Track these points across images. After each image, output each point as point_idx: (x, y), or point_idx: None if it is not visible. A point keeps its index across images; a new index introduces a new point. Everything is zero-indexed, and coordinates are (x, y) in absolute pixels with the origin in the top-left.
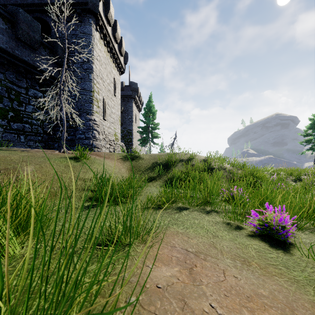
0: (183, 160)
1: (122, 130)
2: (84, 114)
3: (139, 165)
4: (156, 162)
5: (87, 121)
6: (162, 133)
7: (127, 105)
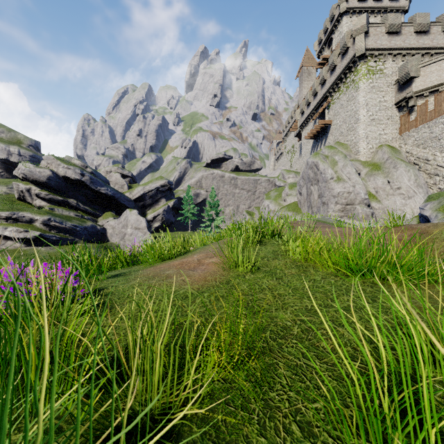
0: None
1: None
2: None
3: None
4: None
5: None
6: None
7: None
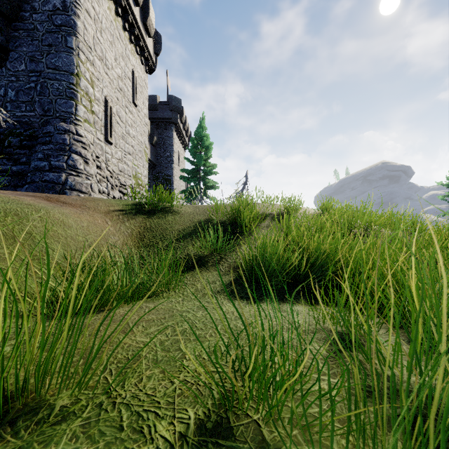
0: (273, 216)
1: (156, 176)
2: (57, 122)
3: (165, 226)
4: (209, 219)
5: (59, 134)
6: (221, 182)
7: (164, 135)
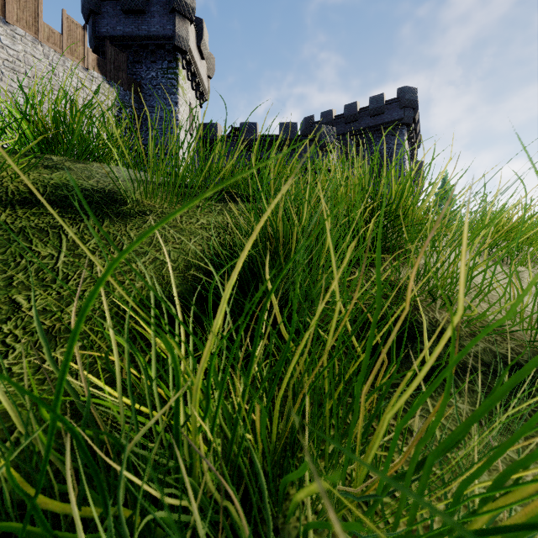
0: None
1: None
2: None
3: None
4: None
5: None
6: None
7: None
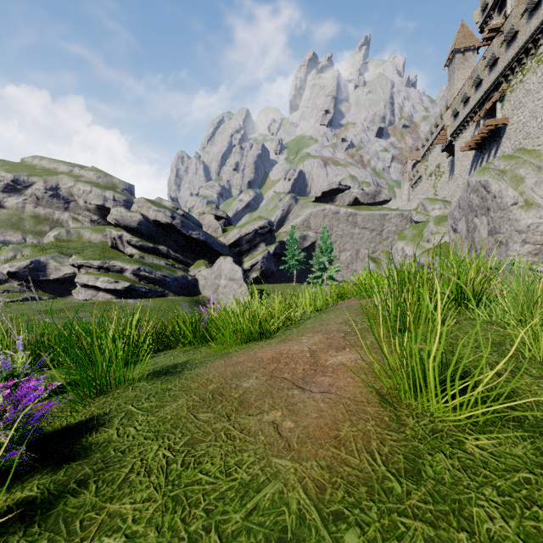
0: None
1: None
2: None
3: None
4: None
5: None
6: None
7: None
